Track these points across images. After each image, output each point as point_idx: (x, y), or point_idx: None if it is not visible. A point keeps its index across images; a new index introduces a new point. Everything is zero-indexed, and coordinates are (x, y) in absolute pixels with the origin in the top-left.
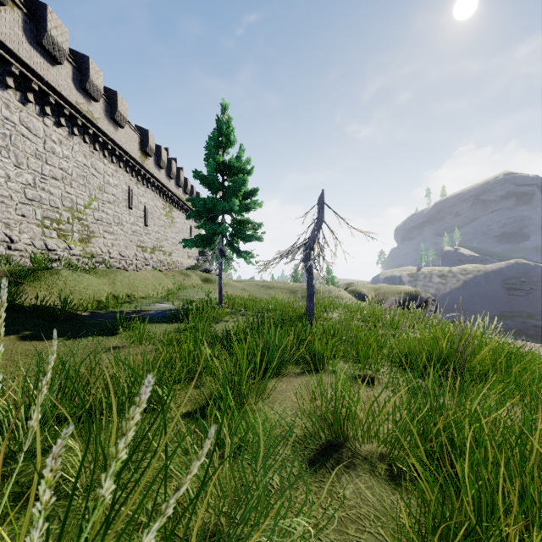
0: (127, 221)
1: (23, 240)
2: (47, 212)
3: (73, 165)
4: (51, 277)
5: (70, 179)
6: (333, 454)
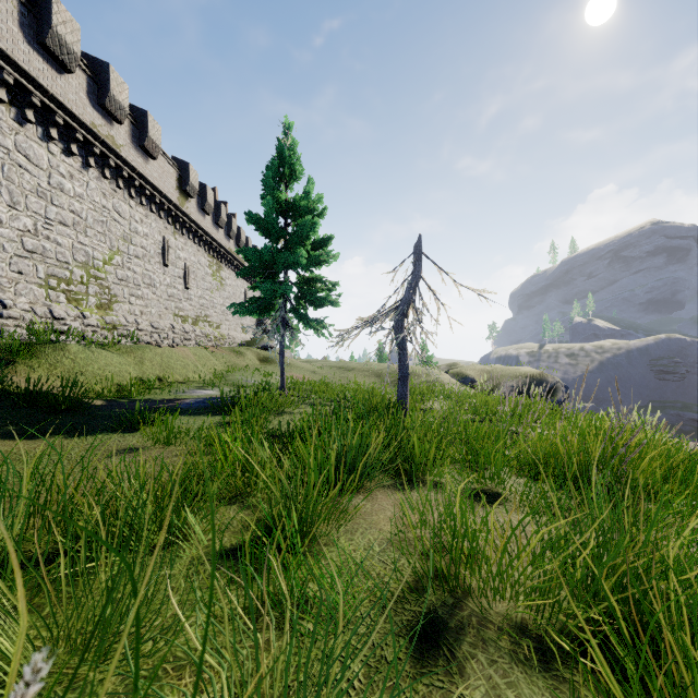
0: (161, 282)
1: (19, 304)
2: (53, 269)
3: (88, 207)
4: (54, 353)
5: (85, 226)
6: (448, 621)
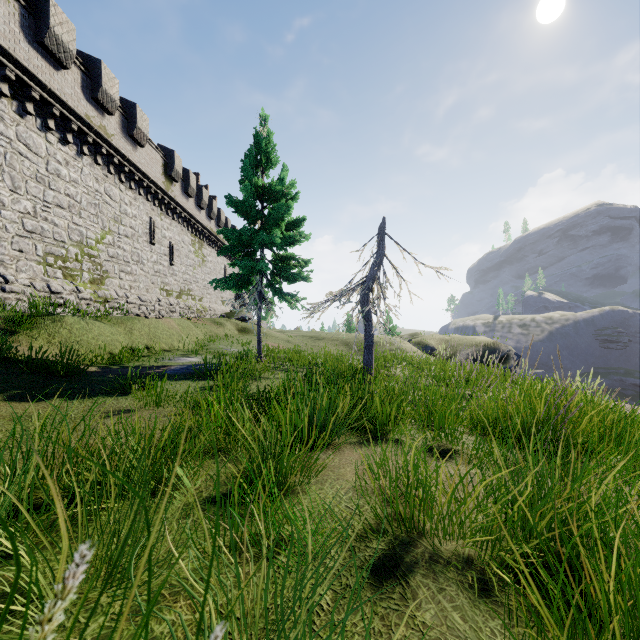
0: (148, 259)
1: (20, 280)
2: (51, 248)
3: (82, 191)
4: (52, 324)
5: (79, 208)
6: (404, 556)
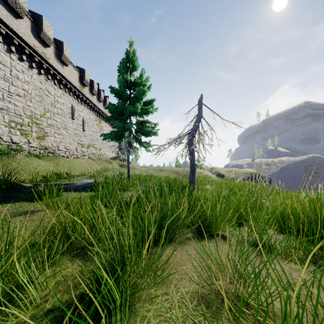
0: (71, 127)
1: None
2: (13, 118)
3: (32, 88)
4: (7, 159)
5: (30, 97)
6: None
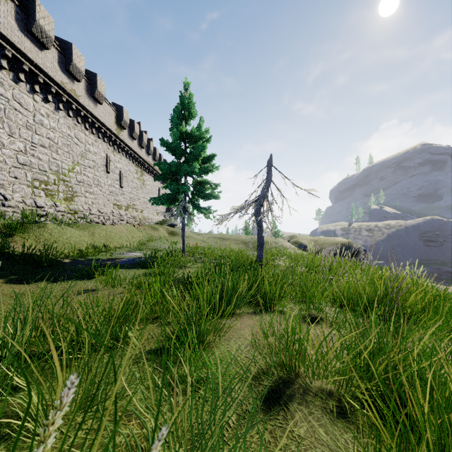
0: (105, 183)
1: (15, 198)
2: (37, 175)
3: (58, 135)
4: (38, 229)
5: (56, 147)
6: (285, 390)
